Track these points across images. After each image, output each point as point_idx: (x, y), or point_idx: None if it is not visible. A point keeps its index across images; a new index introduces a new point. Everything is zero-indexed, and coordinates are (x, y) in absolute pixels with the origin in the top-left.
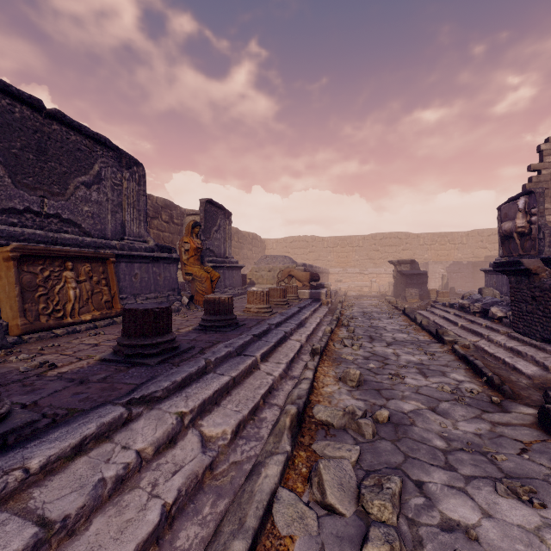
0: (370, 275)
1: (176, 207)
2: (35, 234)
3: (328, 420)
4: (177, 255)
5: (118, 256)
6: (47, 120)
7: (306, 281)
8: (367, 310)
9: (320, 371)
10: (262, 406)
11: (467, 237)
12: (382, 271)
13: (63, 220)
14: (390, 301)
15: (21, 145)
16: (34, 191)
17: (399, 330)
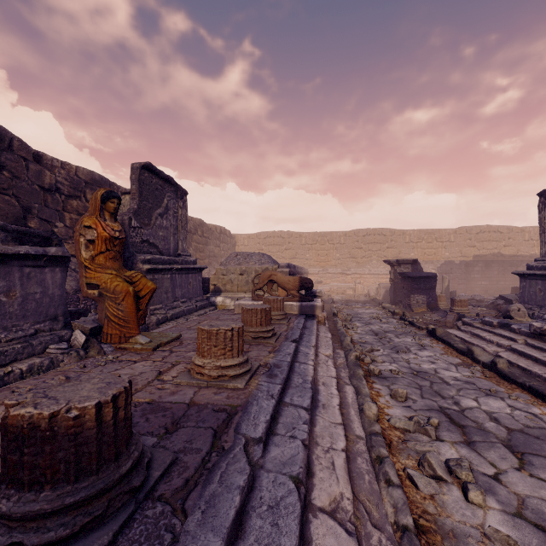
0: (353, 276)
1: (112, 185)
2: None
3: None
4: (62, 249)
5: None
6: None
7: (293, 290)
8: (375, 328)
9: None
10: None
11: (455, 234)
12: (367, 271)
13: None
14: (395, 312)
15: None
16: None
17: (470, 382)
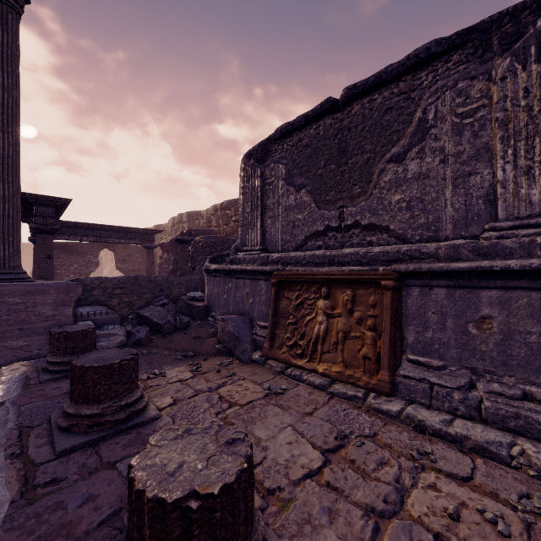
0: None
1: None
2: (314, 256)
3: None
4: None
5: (420, 275)
6: (347, 110)
7: None
8: None
9: None
10: None
11: None
12: None
13: (365, 228)
14: None
15: (325, 161)
16: (335, 205)
17: None
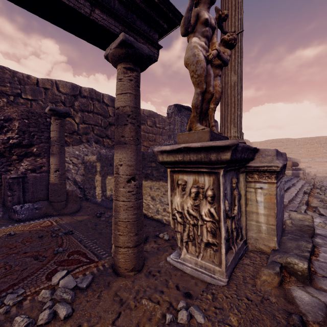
0: None
1: None
2: None
3: (317, 206)
4: None
5: None
6: None
7: (289, 166)
8: None
9: (309, 198)
10: (292, 200)
11: None
12: None
13: None
14: None
15: None
16: None
17: None
